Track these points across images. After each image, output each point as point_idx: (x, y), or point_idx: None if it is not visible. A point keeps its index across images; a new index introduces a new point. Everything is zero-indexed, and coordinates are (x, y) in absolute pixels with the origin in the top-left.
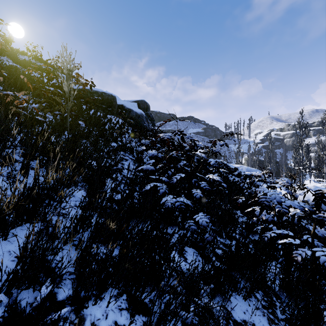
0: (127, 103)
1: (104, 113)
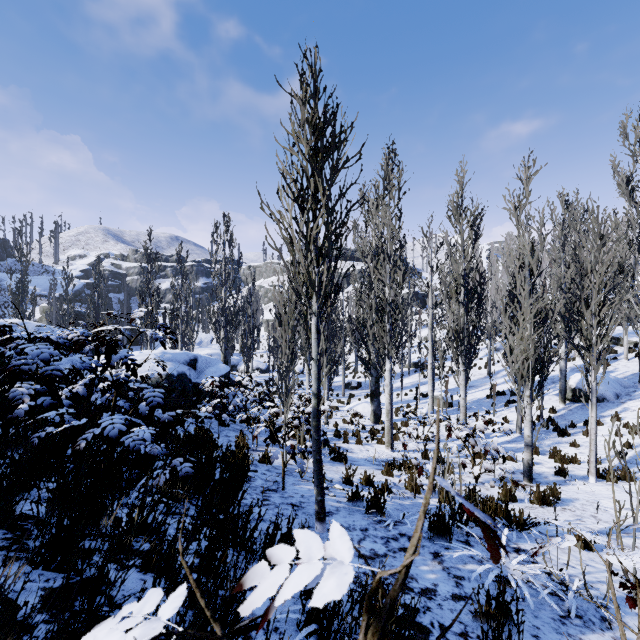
0: None
1: None
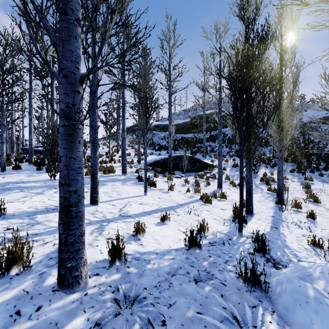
0: None
1: None
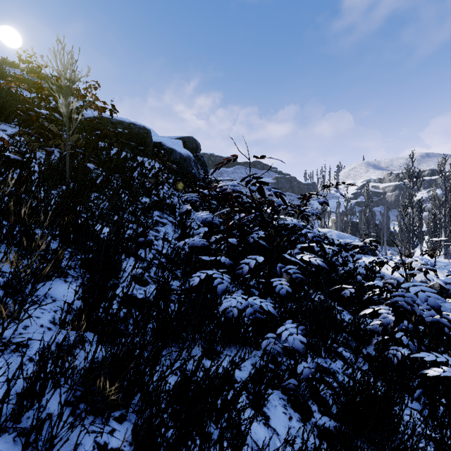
0: (167, 140)
1: (133, 154)
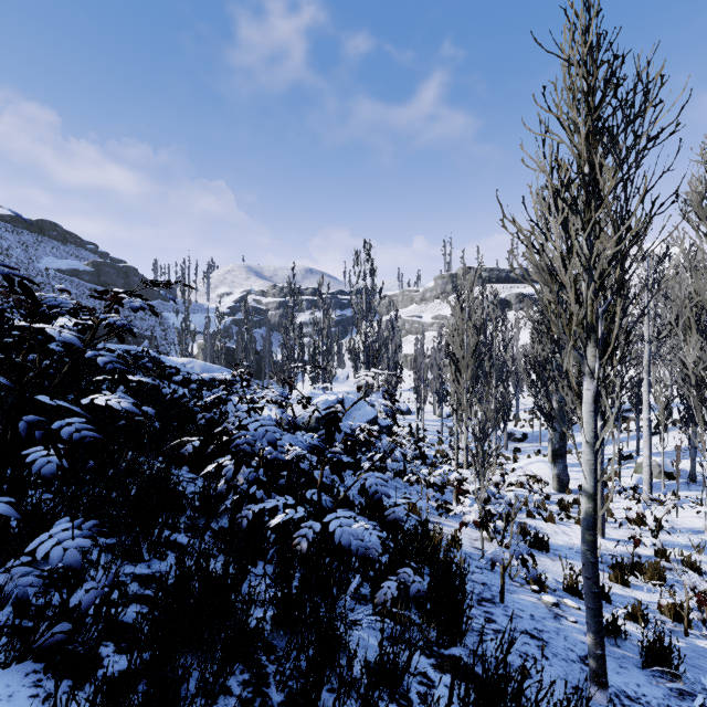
0: None
1: None
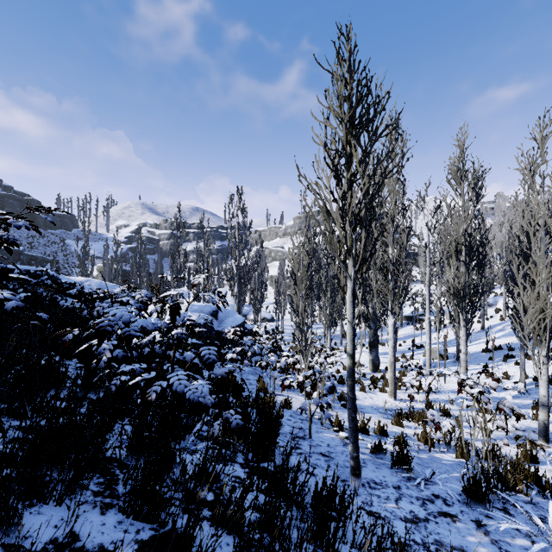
0: None
1: None
